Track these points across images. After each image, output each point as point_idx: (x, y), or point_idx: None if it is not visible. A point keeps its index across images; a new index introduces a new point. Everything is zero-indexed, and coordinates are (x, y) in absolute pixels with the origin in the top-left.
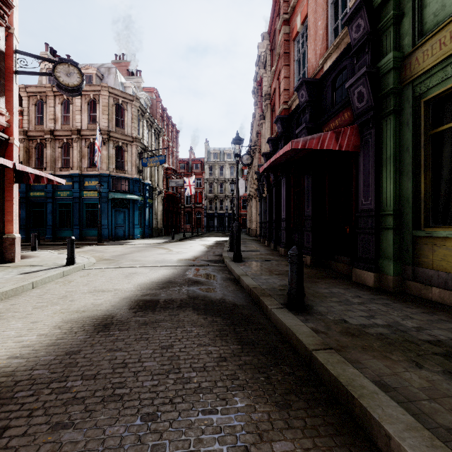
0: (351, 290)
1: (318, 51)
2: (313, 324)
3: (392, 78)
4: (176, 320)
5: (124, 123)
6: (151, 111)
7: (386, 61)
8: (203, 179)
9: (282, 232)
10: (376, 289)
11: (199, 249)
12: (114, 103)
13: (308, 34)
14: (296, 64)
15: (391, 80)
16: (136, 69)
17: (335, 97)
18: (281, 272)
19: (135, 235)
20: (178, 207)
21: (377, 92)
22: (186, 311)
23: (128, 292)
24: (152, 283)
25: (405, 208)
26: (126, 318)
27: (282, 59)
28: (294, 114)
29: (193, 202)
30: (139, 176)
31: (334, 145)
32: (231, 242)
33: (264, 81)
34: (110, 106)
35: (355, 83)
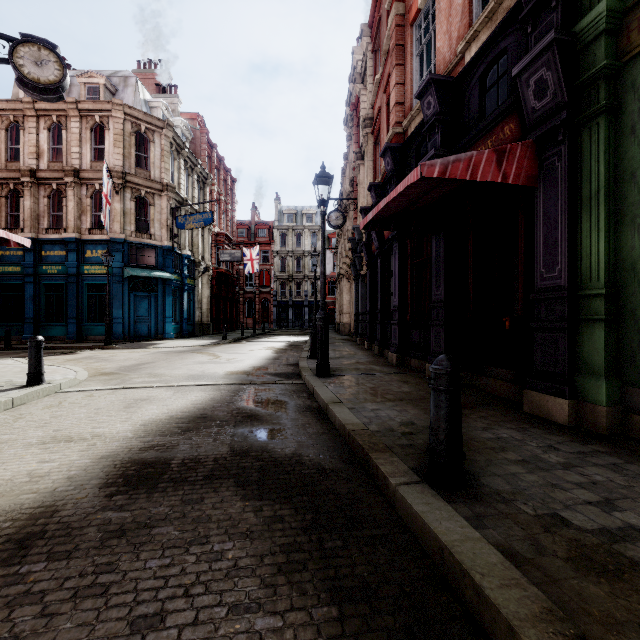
0: (532, 433)
1: (455, 32)
2: (497, 532)
3: (603, 49)
4: (192, 520)
5: (149, 163)
6: (193, 147)
7: (593, 18)
8: (272, 252)
9: (392, 327)
10: (576, 431)
11: (263, 355)
12: (133, 130)
13: (438, 10)
14: (416, 62)
15: (601, 52)
16: (170, 84)
17: (485, 105)
18: (398, 395)
19: (166, 333)
20: (234, 292)
21: (573, 77)
22: (219, 491)
23: (117, 442)
24: (170, 420)
25: (627, 284)
26: (82, 514)
27: (394, 55)
28: (412, 141)
29: (258, 285)
30: (172, 243)
31: (494, 173)
32: (312, 344)
33: (362, 102)
34: (127, 135)
35: (531, 65)
